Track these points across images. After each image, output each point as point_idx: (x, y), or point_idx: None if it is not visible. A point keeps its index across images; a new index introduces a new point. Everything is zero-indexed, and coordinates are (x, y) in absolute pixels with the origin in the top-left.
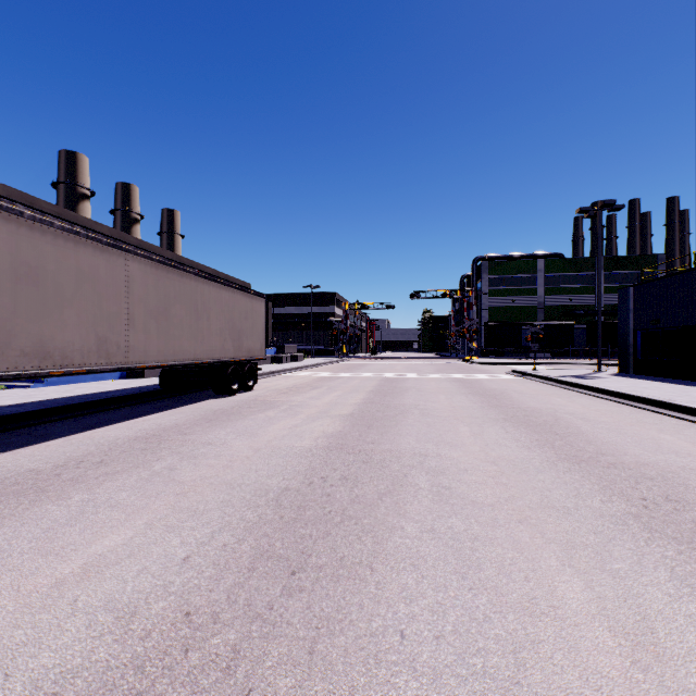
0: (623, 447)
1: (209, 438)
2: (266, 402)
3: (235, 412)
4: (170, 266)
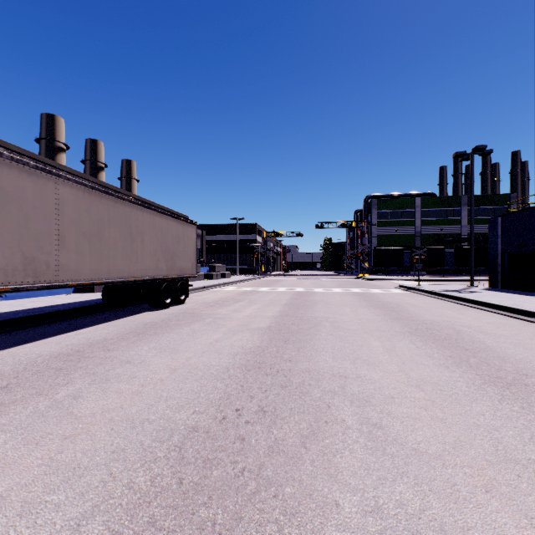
0: None
1: (129, 355)
2: (194, 315)
3: (163, 325)
4: (103, 193)
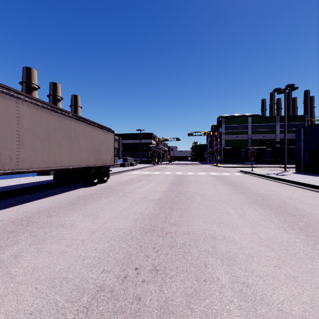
0: None
1: (64, 220)
2: (111, 190)
3: (91, 197)
4: (51, 110)
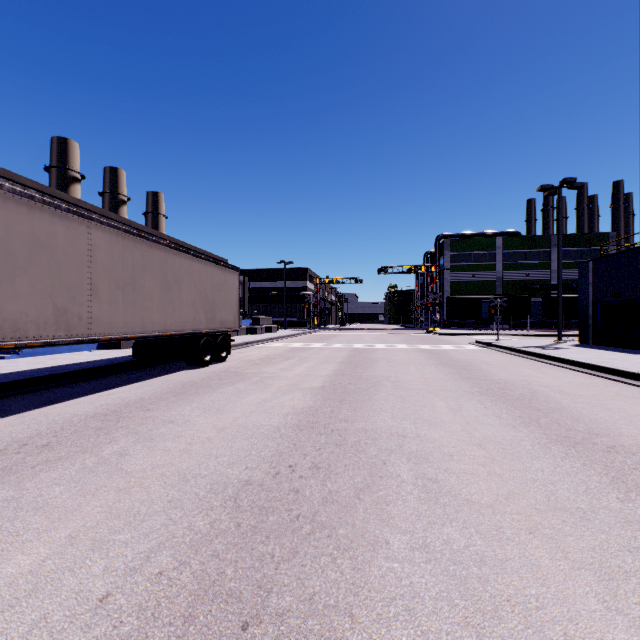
0: (615, 426)
1: (172, 415)
2: (238, 374)
3: (204, 385)
4: (138, 236)
